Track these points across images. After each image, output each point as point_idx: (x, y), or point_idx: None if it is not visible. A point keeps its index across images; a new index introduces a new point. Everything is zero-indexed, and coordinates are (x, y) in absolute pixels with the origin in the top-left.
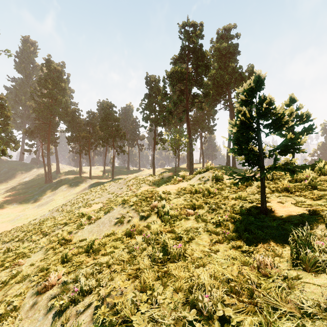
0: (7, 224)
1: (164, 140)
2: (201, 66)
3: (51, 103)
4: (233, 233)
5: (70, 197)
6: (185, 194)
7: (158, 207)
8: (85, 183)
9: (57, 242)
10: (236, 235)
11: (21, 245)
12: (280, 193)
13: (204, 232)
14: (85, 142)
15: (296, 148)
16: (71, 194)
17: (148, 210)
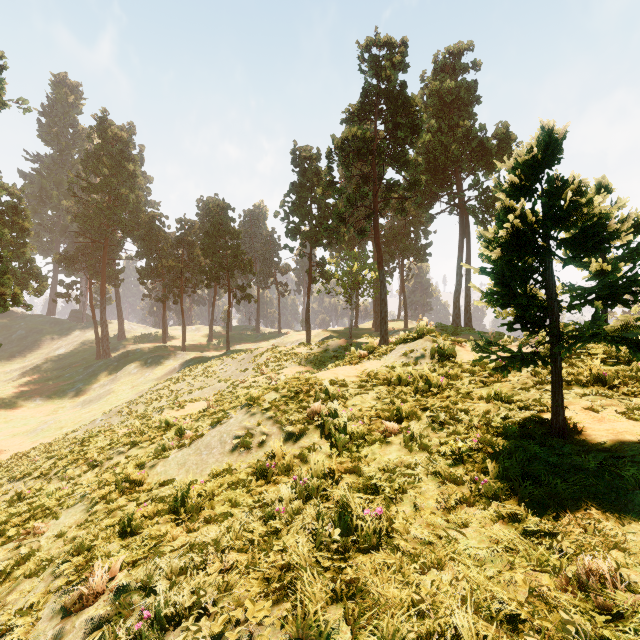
0: (23, 438)
1: (329, 275)
2: (402, 127)
3: (108, 204)
4: (496, 483)
5: (144, 387)
6: (376, 386)
7: (323, 415)
8: (174, 358)
9: (115, 487)
10: (504, 487)
11: (44, 486)
12: (585, 389)
13: (427, 475)
14: (173, 278)
15: (636, 293)
16: (147, 381)
17: (301, 421)
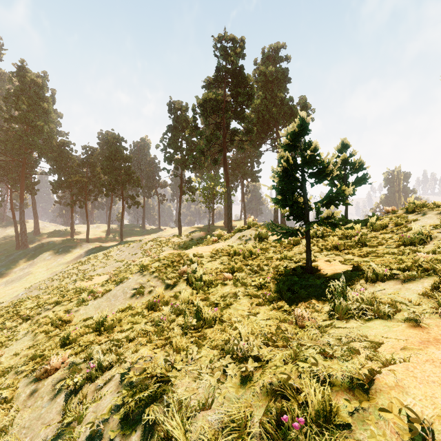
0: None
1: (194, 189)
2: (242, 94)
3: (26, 132)
4: (275, 294)
5: (57, 269)
6: (221, 257)
7: (188, 273)
8: (80, 248)
9: (51, 324)
10: (278, 296)
11: None
12: (329, 252)
13: (243, 296)
14: (79, 189)
15: (340, 200)
16: (59, 265)
17: (175, 277)
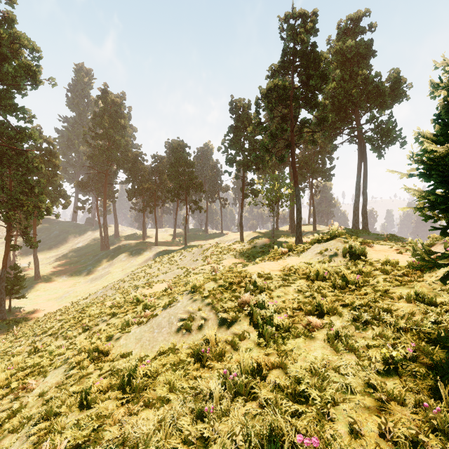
0: (54, 302)
1: (257, 192)
2: (313, 77)
3: (108, 147)
4: None
5: (130, 270)
6: (297, 279)
7: (252, 306)
8: (149, 251)
9: (88, 354)
10: None
11: (52, 343)
12: None
13: (358, 384)
14: (149, 196)
15: None
16: (132, 266)
17: (233, 309)
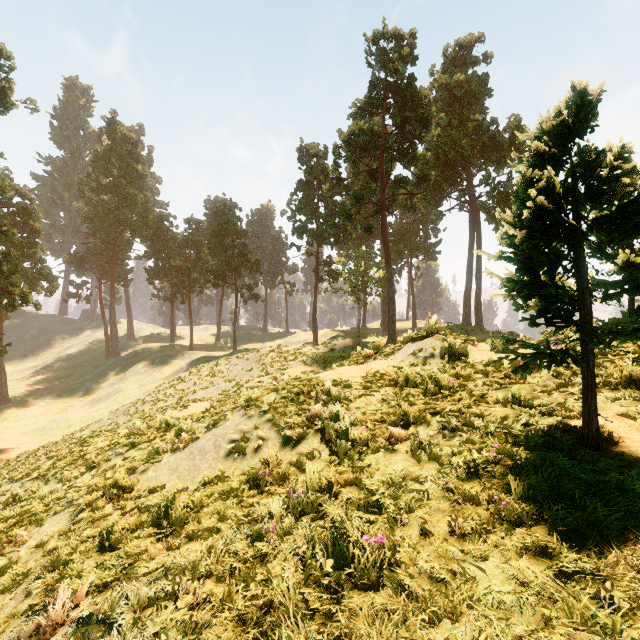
0: (33, 436)
1: (336, 274)
2: (411, 121)
3: (117, 204)
4: (521, 505)
5: (151, 387)
6: (382, 387)
7: (323, 419)
8: (181, 358)
9: (103, 493)
10: (530, 510)
11: (41, 488)
12: (616, 392)
13: (437, 491)
14: (181, 278)
15: None
16: (155, 381)
17: (300, 425)
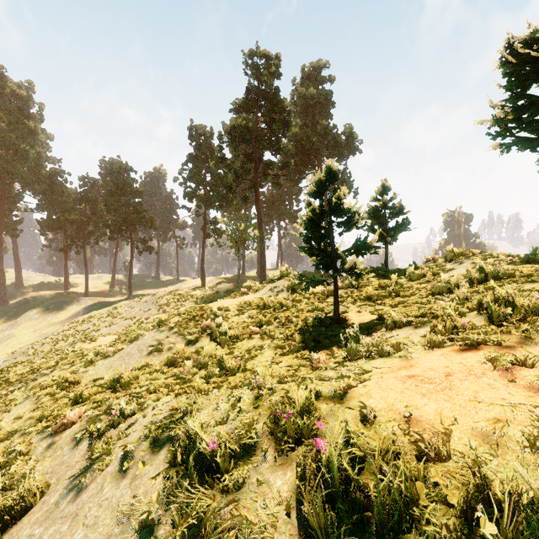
0: None
1: (221, 232)
2: (277, 121)
3: (5, 157)
4: (299, 344)
5: (47, 331)
6: (250, 310)
7: (212, 327)
8: (77, 304)
9: (55, 387)
10: (302, 345)
11: None
12: (362, 303)
13: (269, 348)
14: (75, 231)
15: (366, 249)
16: (50, 325)
17: (197, 332)
